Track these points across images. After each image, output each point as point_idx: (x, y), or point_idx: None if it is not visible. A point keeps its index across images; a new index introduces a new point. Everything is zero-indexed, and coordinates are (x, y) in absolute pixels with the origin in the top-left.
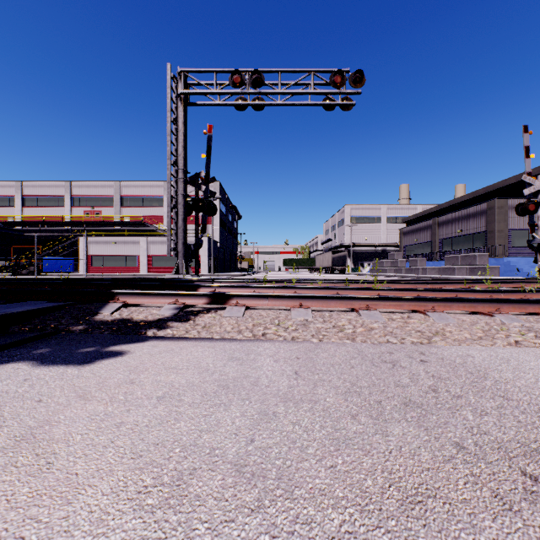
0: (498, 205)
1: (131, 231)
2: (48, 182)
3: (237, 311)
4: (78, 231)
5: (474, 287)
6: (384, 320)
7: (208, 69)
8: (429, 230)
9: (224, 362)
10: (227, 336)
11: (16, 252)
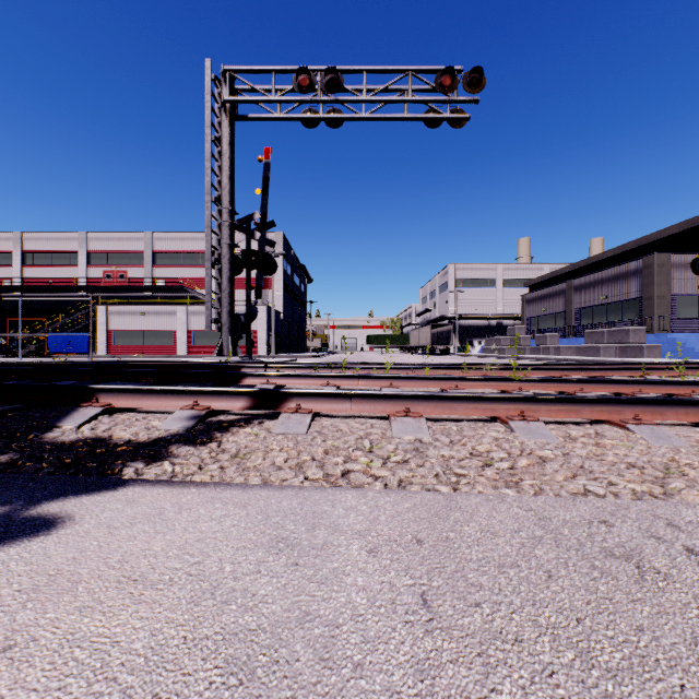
0: (658, 262)
1: (166, 298)
2: (57, 234)
3: (297, 423)
4: (96, 298)
5: (650, 375)
6: (557, 440)
7: (264, 67)
8: (561, 297)
9: (260, 556)
10: (274, 478)
11: (14, 326)
